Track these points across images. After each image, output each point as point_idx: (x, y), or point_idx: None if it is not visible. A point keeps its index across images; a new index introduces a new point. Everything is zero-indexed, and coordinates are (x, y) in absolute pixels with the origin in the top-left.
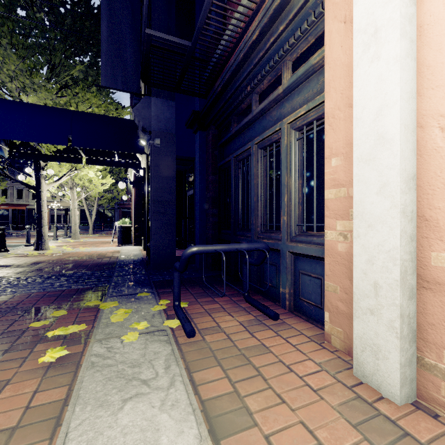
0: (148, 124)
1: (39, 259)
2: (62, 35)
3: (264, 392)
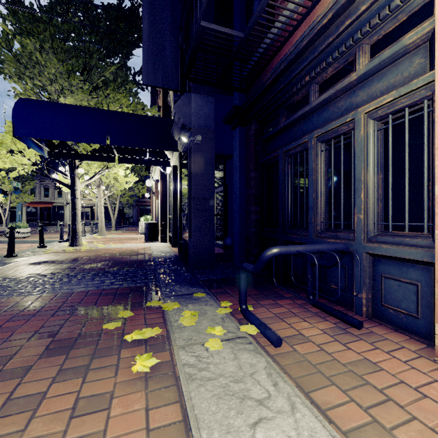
0: (188, 120)
1: (77, 255)
2: (98, 37)
3: (407, 423)
